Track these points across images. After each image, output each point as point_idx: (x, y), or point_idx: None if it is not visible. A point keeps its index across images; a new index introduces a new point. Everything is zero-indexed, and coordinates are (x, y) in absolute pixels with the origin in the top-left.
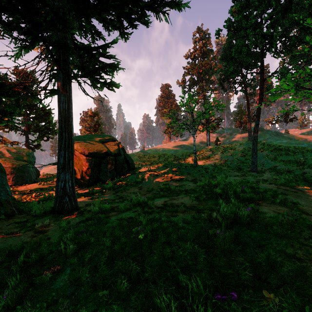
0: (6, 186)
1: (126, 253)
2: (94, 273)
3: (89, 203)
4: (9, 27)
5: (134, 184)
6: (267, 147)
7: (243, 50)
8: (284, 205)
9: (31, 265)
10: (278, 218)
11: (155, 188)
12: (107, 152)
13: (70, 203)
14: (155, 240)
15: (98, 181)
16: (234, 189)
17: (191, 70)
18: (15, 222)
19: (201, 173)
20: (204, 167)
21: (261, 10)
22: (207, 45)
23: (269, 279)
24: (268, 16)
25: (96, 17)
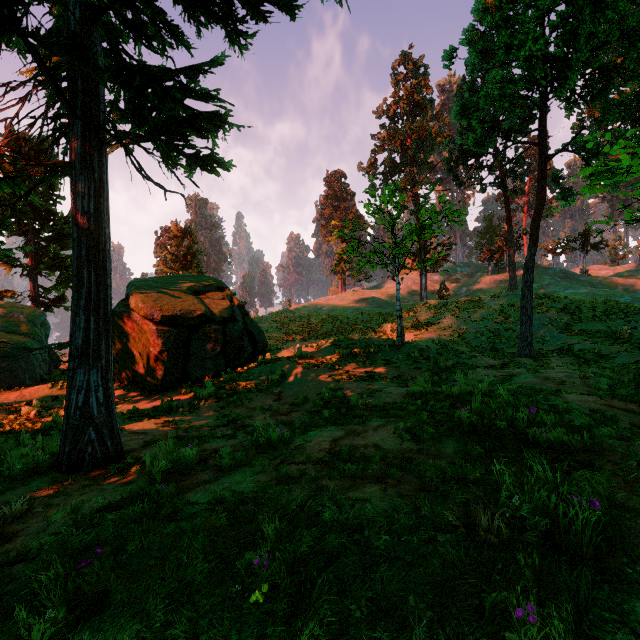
0: None
1: None
2: None
3: (153, 439)
4: None
5: (265, 386)
6: (549, 304)
7: (503, 92)
8: None
9: None
10: None
11: (311, 398)
12: (206, 314)
13: (101, 443)
14: (302, 609)
15: (186, 378)
16: (508, 414)
17: (388, 141)
18: None
19: (413, 361)
20: (421, 348)
21: (543, 4)
22: (421, 90)
23: None
24: (559, 19)
25: None
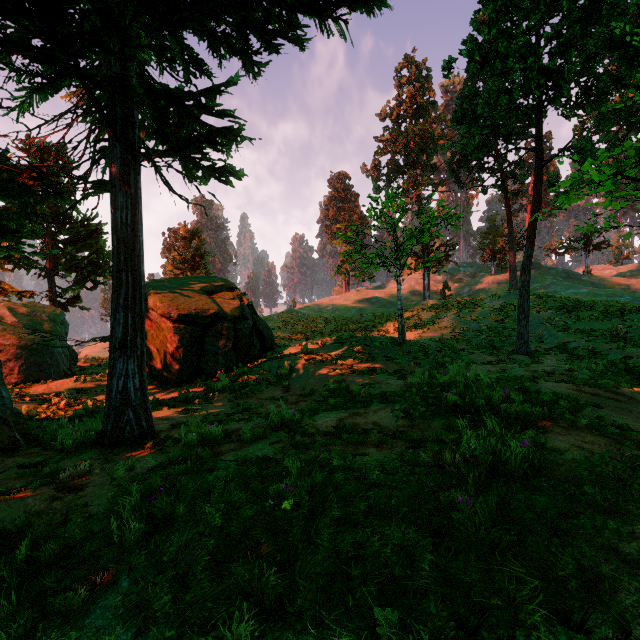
0: (0, 388)
1: (255, 544)
2: (182, 591)
3: (178, 422)
4: (2, 45)
5: (274, 380)
6: (548, 304)
7: (500, 101)
8: (598, 433)
9: (45, 566)
10: (591, 463)
11: (317, 390)
12: (218, 313)
13: (138, 422)
14: (318, 513)
15: (199, 373)
16: (486, 395)
17: (391, 144)
18: (17, 465)
19: (413, 357)
20: (421, 345)
21: (537, 18)
22: (424, 93)
23: (589, 622)
24: (553, 32)
25: (192, 27)
